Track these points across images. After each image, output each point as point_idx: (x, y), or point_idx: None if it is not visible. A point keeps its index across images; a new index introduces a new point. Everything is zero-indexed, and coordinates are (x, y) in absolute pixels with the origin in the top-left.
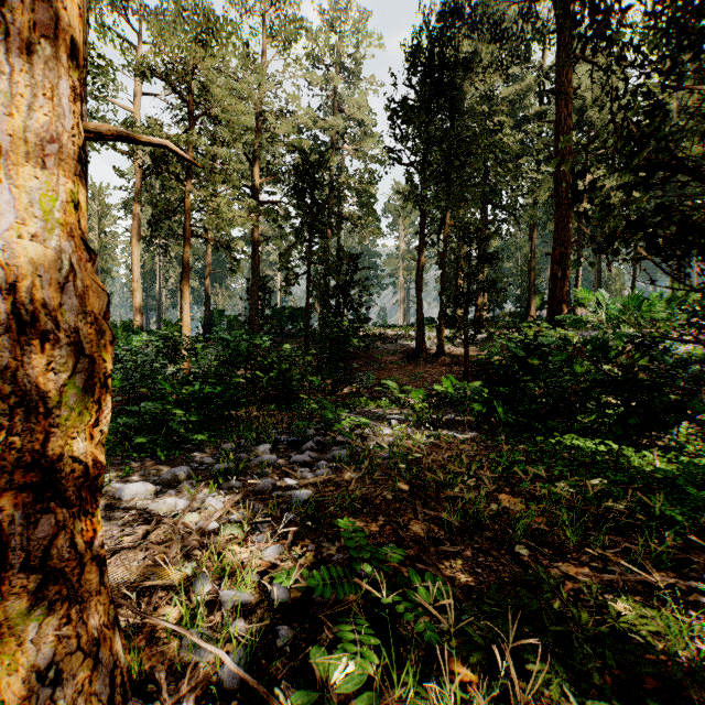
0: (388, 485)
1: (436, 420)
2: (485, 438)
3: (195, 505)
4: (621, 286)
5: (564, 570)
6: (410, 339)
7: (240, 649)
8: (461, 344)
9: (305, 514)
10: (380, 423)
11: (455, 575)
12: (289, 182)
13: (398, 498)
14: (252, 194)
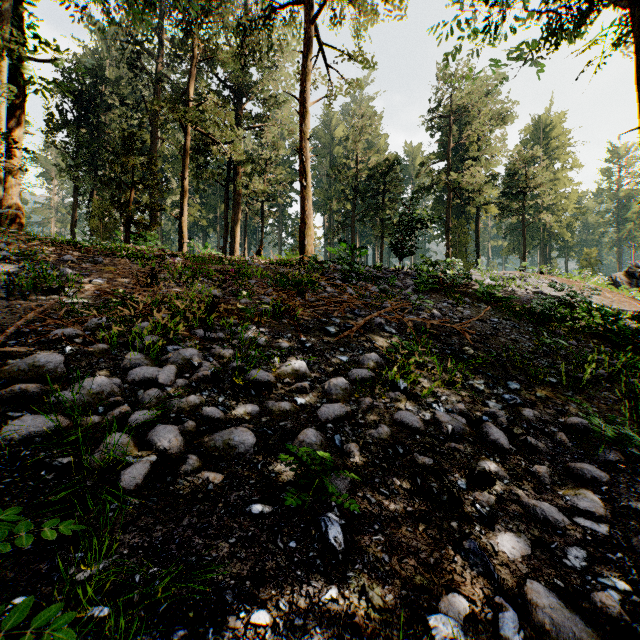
0: None
1: None
2: None
3: None
4: None
5: None
6: None
7: None
8: None
9: None
10: None
11: None
12: None
13: None
14: None
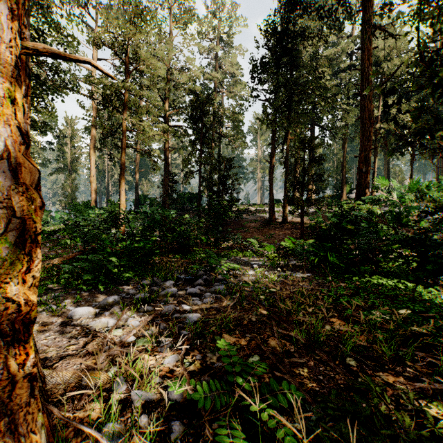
0: (252, 310)
1: (283, 265)
2: (318, 278)
3: (121, 323)
4: (402, 178)
5: (384, 378)
6: (265, 213)
7: (142, 442)
8: (298, 215)
9: (195, 332)
10: (246, 267)
11: (303, 381)
12: (187, 113)
13: (259, 320)
14: (165, 121)
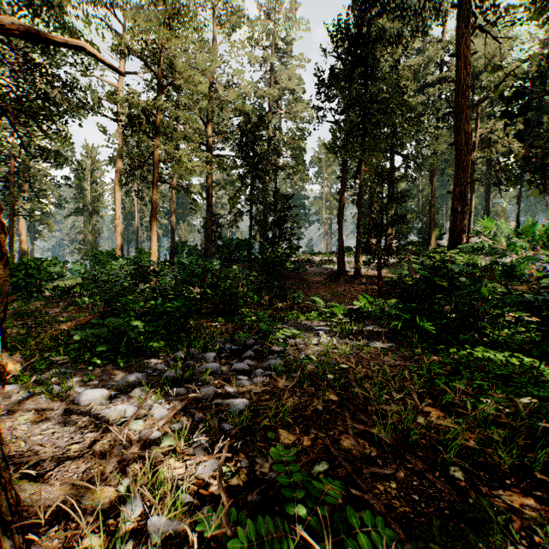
0: (318, 394)
1: (357, 331)
2: (403, 350)
3: (143, 411)
4: (506, 220)
5: (507, 500)
6: (332, 264)
7: None
8: (374, 267)
9: (241, 426)
10: (309, 334)
11: (391, 503)
12: (235, 139)
13: (328, 409)
14: (207, 149)
